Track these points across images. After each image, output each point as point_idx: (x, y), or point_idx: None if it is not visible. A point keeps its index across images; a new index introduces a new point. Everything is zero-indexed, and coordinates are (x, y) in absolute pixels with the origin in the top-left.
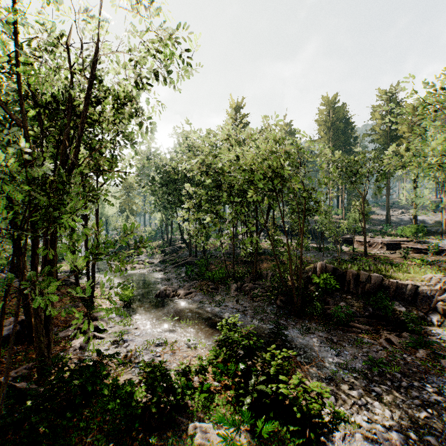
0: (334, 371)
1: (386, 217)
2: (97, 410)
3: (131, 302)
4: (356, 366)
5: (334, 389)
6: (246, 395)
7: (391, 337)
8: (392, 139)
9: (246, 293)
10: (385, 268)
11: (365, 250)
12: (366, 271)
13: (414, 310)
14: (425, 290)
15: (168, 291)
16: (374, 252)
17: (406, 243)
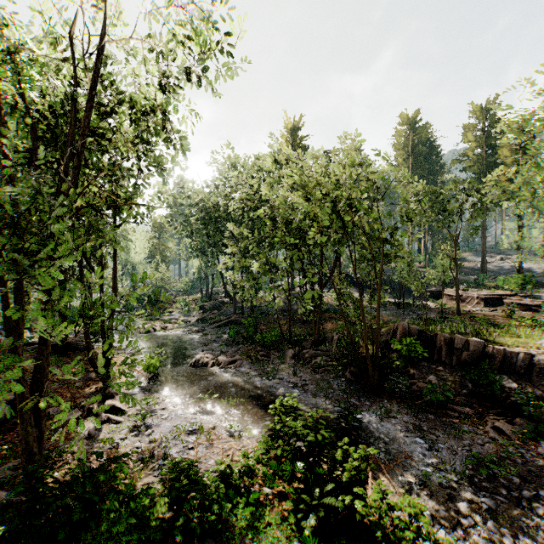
0: (428, 473)
1: (481, 265)
2: (102, 533)
3: (159, 372)
4: (456, 466)
5: (429, 501)
6: (308, 509)
7: (502, 425)
8: (489, 167)
9: (306, 361)
10: (487, 331)
11: (458, 307)
12: (461, 334)
13: (529, 387)
14: (542, 360)
15: (207, 359)
16: (469, 309)
17: (510, 298)
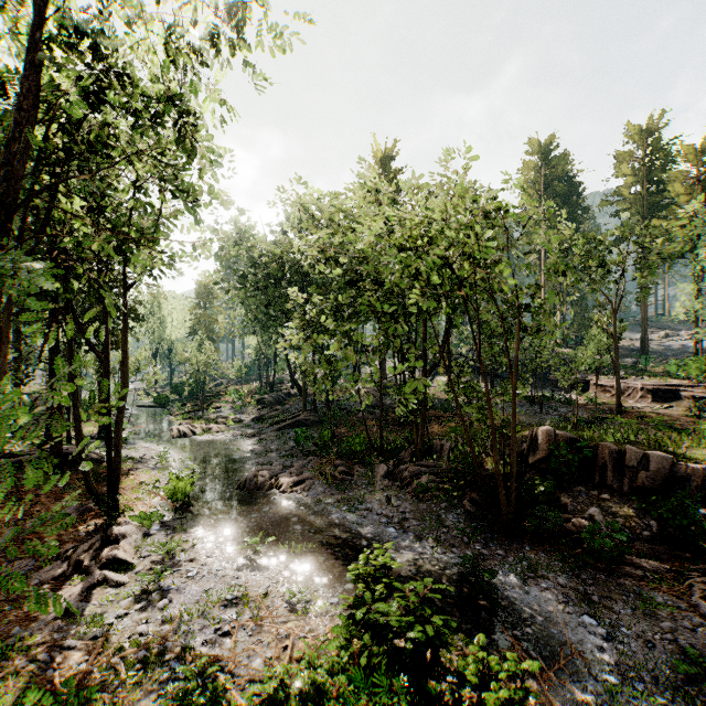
0: (614, 688)
1: (641, 344)
2: None
3: (192, 499)
4: (659, 673)
5: None
6: None
7: None
8: (652, 210)
9: (404, 482)
10: (669, 439)
11: (618, 402)
12: (631, 444)
13: None
14: None
15: (262, 478)
16: (632, 406)
17: (690, 389)
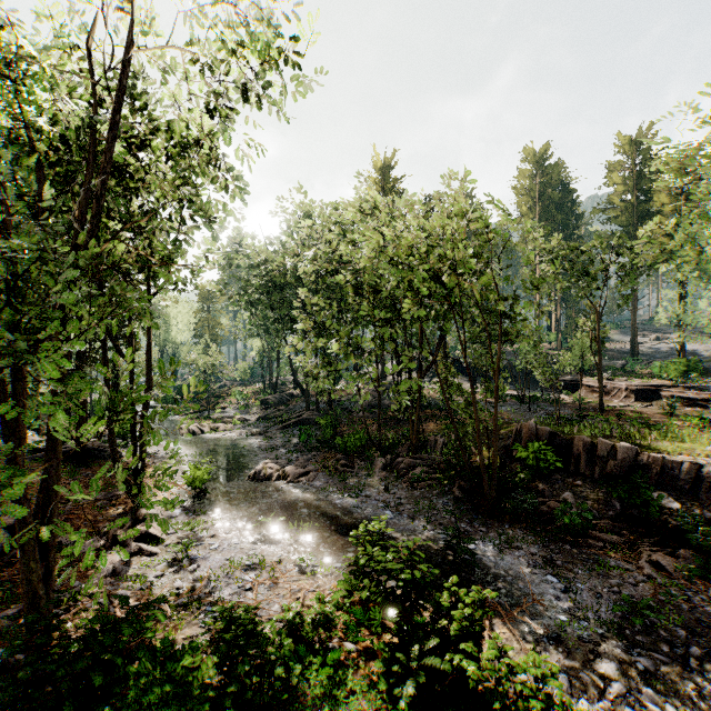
0: (563, 623)
1: (631, 346)
2: (129, 704)
3: (207, 488)
4: (601, 614)
5: (566, 660)
6: (404, 672)
7: (661, 558)
8: (641, 217)
9: (400, 473)
10: (639, 433)
11: (601, 401)
12: (606, 438)
13: (696, 507)
14: None
15: (270, 470)
16: (615, 405)
17: (669, 389)
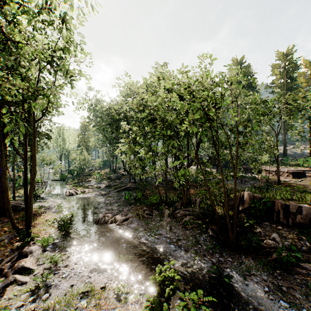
0: None
1: (283, 151)
2: None
3: (71, 229)
4: None
5: None
6: None
7: None
8: (288, 90)
9: (178, 219)
10: (307, 197)
11: (278, 179)
12: (289, 200)
13: None
14: None
15: (107, 218)
16: (283, 180)
17: (310, 172)
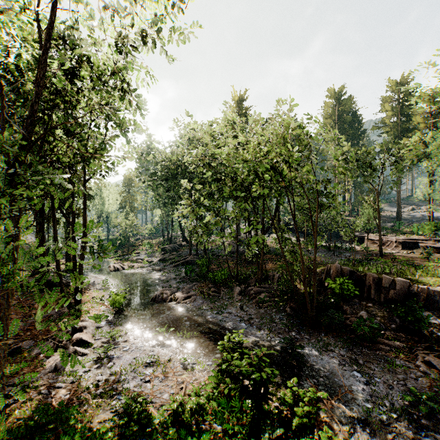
0: (368, 409)
1: (397, 214)
2: None
3: (124, 307)
4: (394, 402)
5: (373, 439)
6: None
7: (432, 359)
8: (403, 132)
9: (251, 297)
10: (409, 271)
11: (380, 250)
12: (386, 274)
13: None
14: None
15: (166, 295)
16: (389, 252)
17: (424, 242)
